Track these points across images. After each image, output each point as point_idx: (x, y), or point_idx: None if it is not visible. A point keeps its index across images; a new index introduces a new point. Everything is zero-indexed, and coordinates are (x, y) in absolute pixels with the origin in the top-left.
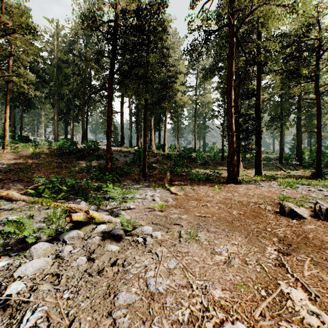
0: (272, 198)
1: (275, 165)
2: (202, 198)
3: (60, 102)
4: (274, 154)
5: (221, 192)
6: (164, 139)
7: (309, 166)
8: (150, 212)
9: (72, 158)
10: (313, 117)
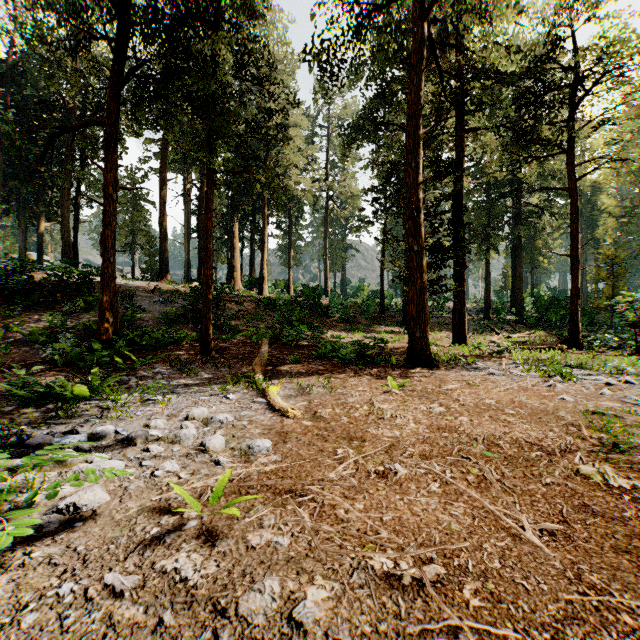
0: (558, 417)
1: (479, 322)
2: (366, 428)
3: (5, 171)
4: (471, 302)
5: (411, 399)
6: (262, 267)
7: (536, 324)
8: (152, 554)
9: (14, 305)
10: (538, 235)
